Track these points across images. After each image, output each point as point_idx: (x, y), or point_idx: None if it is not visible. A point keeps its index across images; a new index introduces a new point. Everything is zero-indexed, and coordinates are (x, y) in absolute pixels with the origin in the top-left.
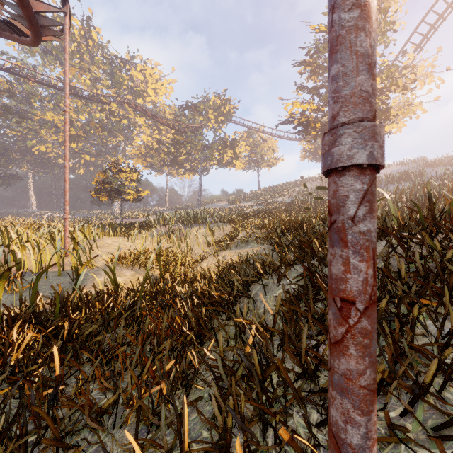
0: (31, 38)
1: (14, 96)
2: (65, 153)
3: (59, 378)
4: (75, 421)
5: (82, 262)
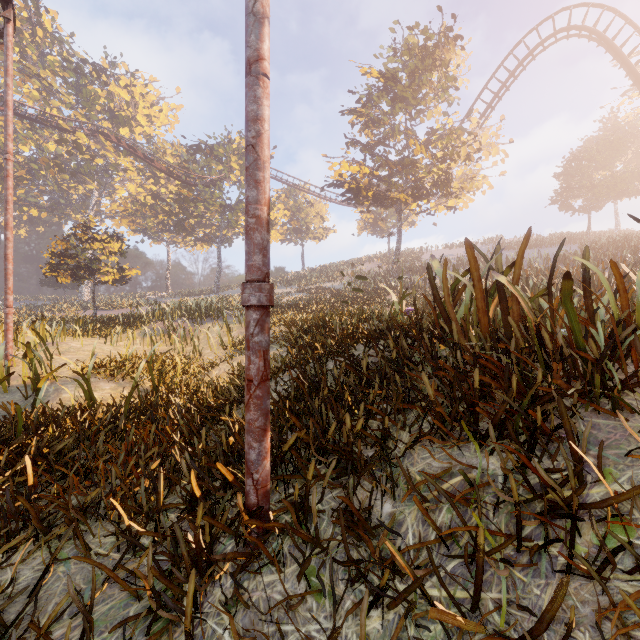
0: None
1: None
2: (7, 220)
3: (32, 489)
4: (53, 525)
5: (38, 374)
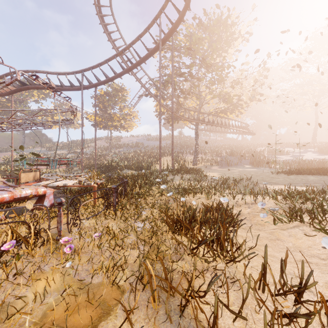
0: None
1: None
2: (12, 142)
3: None
4: None
5: None
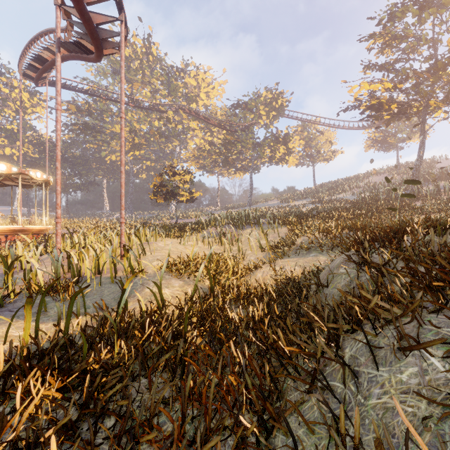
0: (95, 53)
1: (91, 114)
2: (121, 159)
3: None
4: None
5: (132, 270)
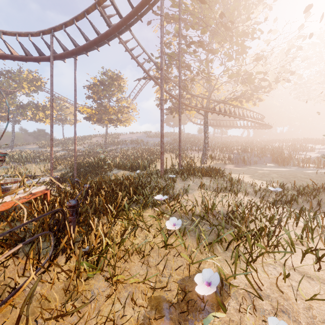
0: None
1: None
2: None
3: None
4: None
5: None
